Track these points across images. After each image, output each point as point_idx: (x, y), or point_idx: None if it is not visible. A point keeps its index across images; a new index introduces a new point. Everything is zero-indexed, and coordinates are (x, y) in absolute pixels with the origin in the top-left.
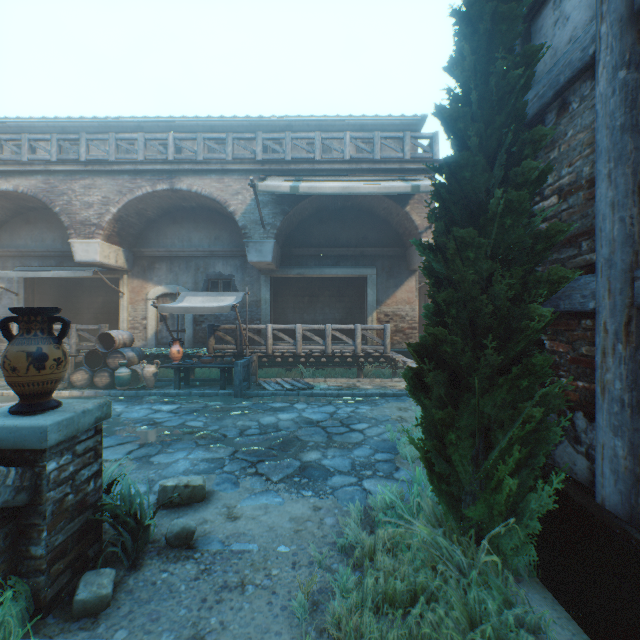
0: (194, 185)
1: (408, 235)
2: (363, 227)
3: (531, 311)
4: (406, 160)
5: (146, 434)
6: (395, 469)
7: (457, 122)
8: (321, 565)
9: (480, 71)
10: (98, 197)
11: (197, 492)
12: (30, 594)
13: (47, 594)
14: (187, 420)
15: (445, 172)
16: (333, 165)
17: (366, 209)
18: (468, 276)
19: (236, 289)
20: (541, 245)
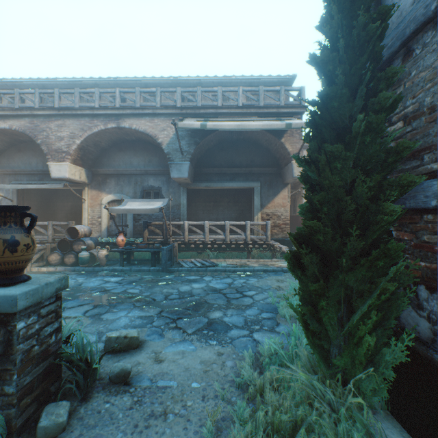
0: (133, 124)
1: (283, 159)
2: (251, 153)
3: (385, 208)
4: (281, 106)
5: (98, 298)
6: (276, 324)
7: (327, 65)
8: (224, 398)
9: (345, 25)
10: (67, 133)
11: (133, 341)
12: (4, 422)
13: (17, 422)
14: (128, 288)
15: (318, 103)
16: (230, 110)
17: (253, 141)
18: (336, 182)
19: (163, 197)
20: (392, 158)
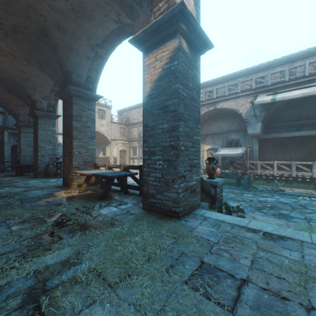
0: (223, 105)
1: None
2: None
3: None
4: None
5: None
6: None
7: None
8: None
9: None
10: None
11: (241, 210)
12: None
13: None
14: (227, 194)
15: None
16: (296, 81)
17: None
18: None
19: (240, 145)
20: None
